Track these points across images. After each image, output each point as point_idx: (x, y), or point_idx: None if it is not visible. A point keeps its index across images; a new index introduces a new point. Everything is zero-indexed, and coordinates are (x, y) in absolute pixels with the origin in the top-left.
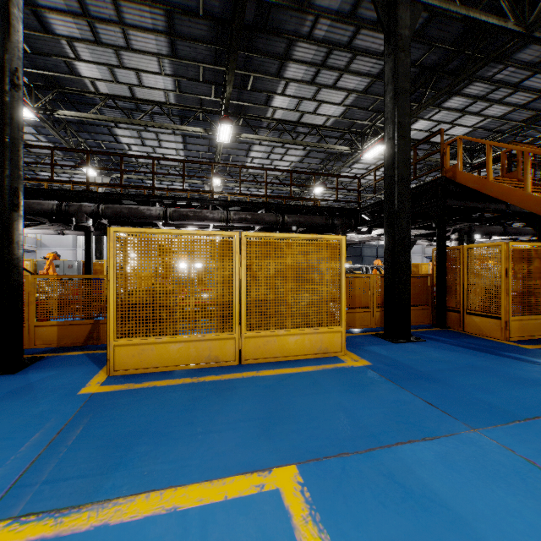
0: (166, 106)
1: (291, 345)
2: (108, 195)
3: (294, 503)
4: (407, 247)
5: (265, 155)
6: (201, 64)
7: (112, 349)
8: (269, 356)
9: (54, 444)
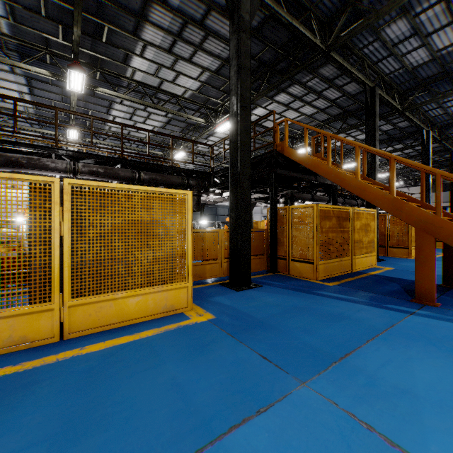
0: None
1: (131, 307)
2: None
3: None
4: (248, 205)
5: (127, 115)
6: None
7: None
8: (103, 324)
9: None
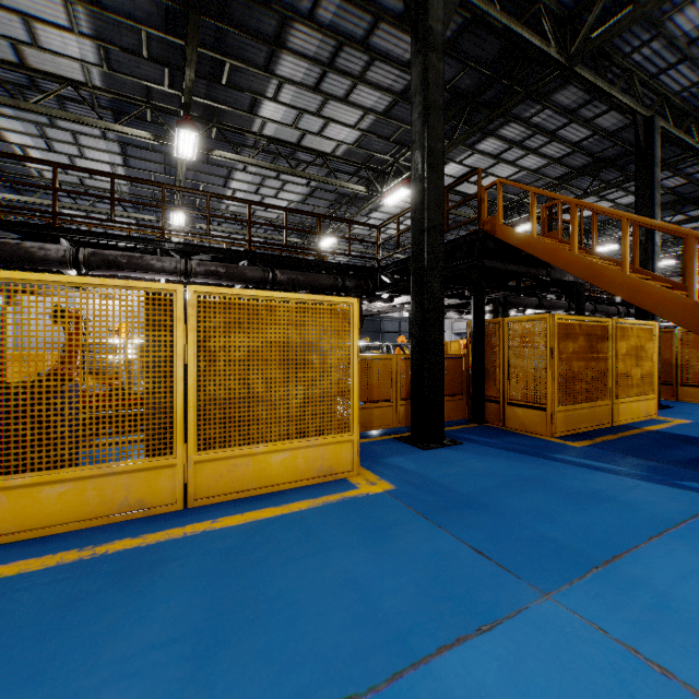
0: (87, 90)
1: (275, 467)
2: None
3: None
4: (440, 318)
5: (252, 187)
6: (143, 28)
7: None
8: (238, 489)
9: None
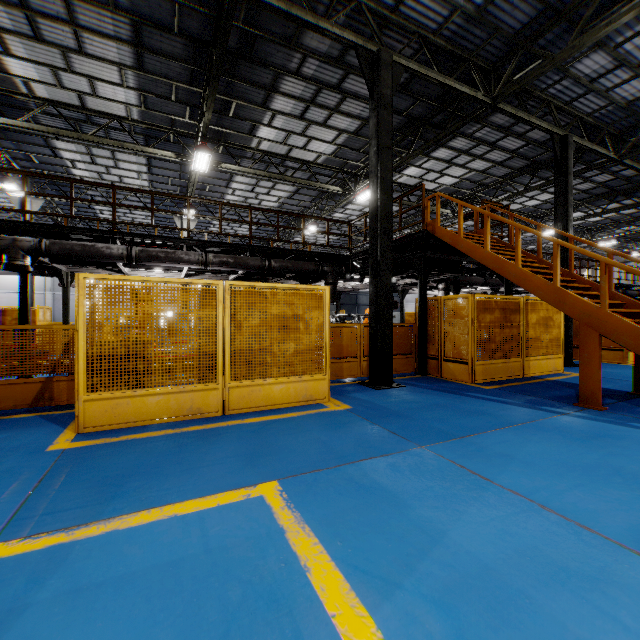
0: (128, 122)
1: (276, 394)
2: (53, 228)
3: (274, 501)
4: (389, 297)
5: (249, 187)
6: (174, 82)
7: (82, 404)
8: (254, 405)
9: (39, 489)
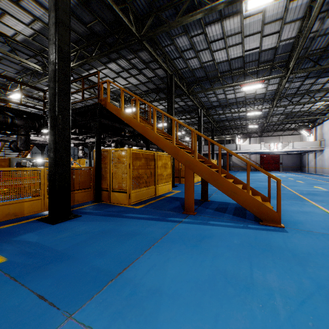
0: None
1: None
2: None
3: None
4: (67, 146)
5: None
6: None
7: None
8: None
9: None
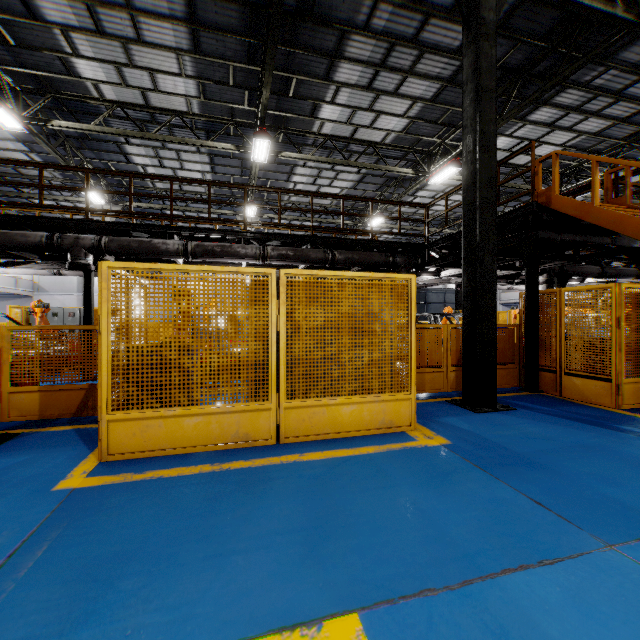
0: (189, 117)
1: (345, 417)
2: (113, 225)
3: None
4: (492, 290)
5: (310, 179)
6: (231, 63)
7: (105, 426)
8: (316, 432)
9: None
